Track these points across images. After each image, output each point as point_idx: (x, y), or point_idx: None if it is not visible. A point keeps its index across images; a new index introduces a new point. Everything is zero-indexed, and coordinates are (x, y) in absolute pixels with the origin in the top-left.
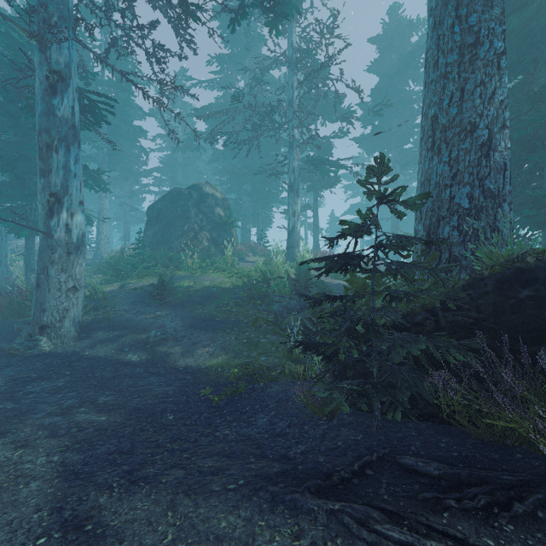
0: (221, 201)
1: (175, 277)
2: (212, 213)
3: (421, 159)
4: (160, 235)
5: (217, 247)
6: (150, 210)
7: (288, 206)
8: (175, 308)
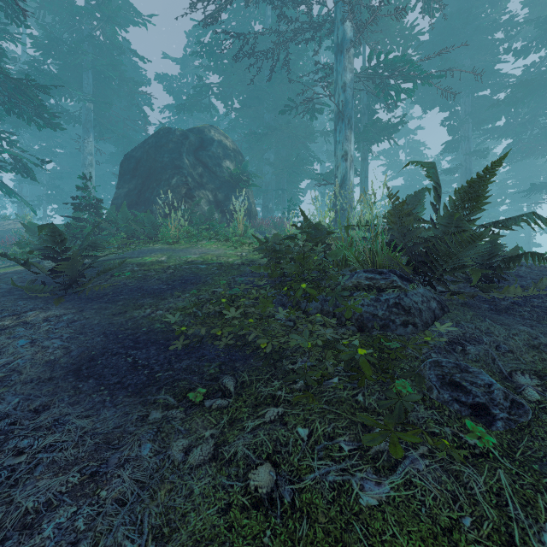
0: (232, 153)
1: (141, 251)
2: (217, 167)
3: None
4: (136, 193)
5: (224, 215)
6: (125, 160)
7: (335, 146)
8: (86, 305)
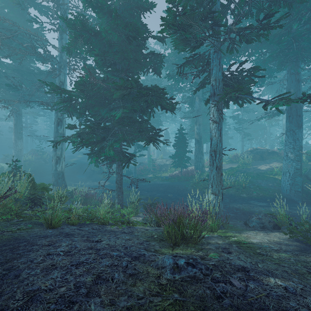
0: None
1: None
2: None
3: None
4: None
5: None
6: None
7: None
8: None
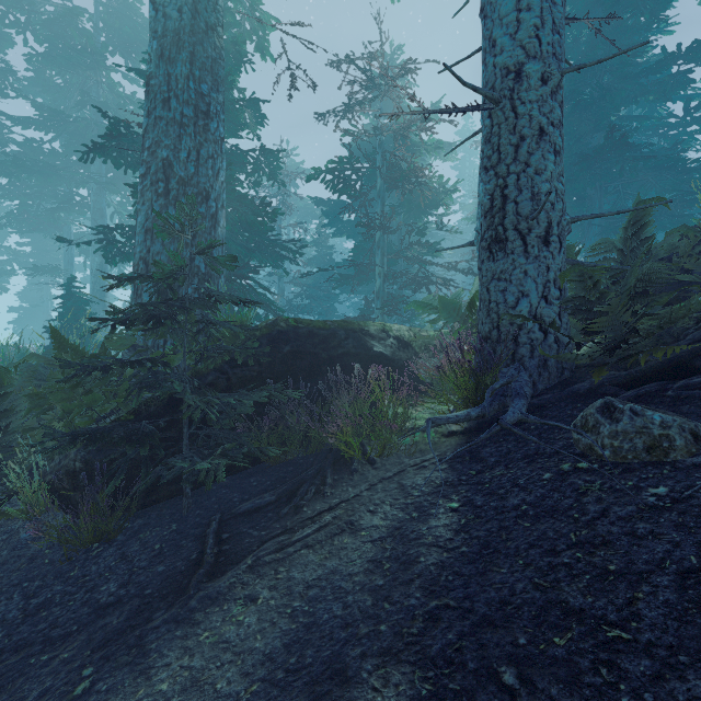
0: None
1: None
2: None
3: (144, 199)
4: None
5: None
6: None
7: None
8: None
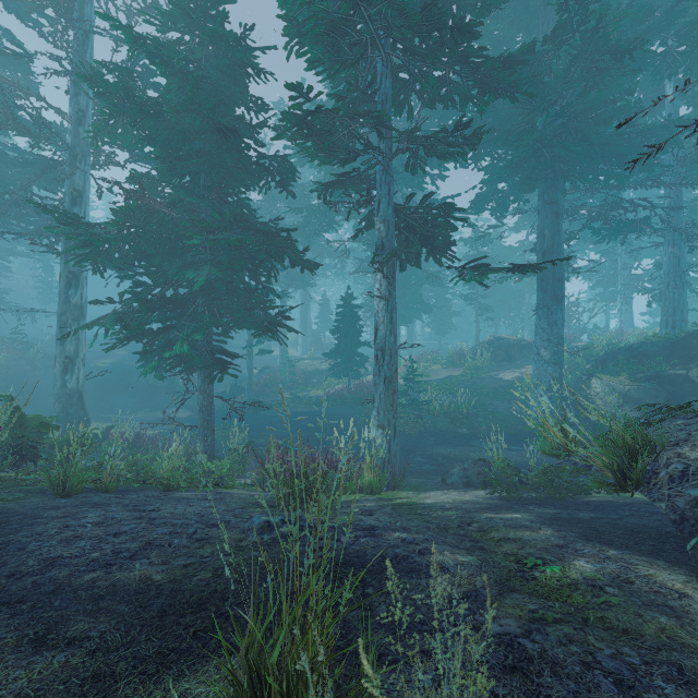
0: None
1: None
2: None
3: None
4: None
5: None
6: None
7: None
8: None
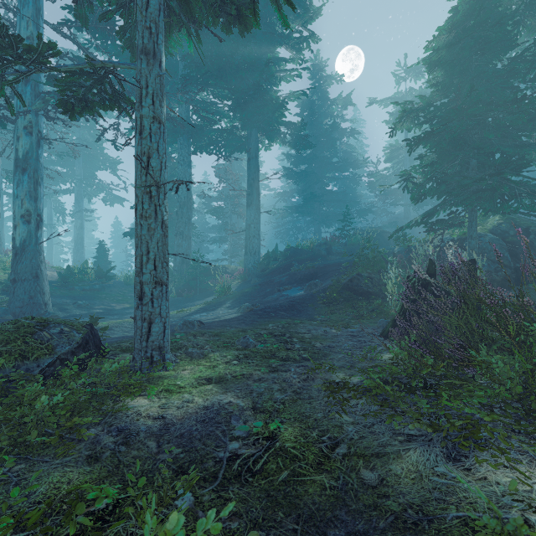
0: None
1: None
2: None
3: (177, 238)
4: None
5: None
6: None
7: None
8: None
